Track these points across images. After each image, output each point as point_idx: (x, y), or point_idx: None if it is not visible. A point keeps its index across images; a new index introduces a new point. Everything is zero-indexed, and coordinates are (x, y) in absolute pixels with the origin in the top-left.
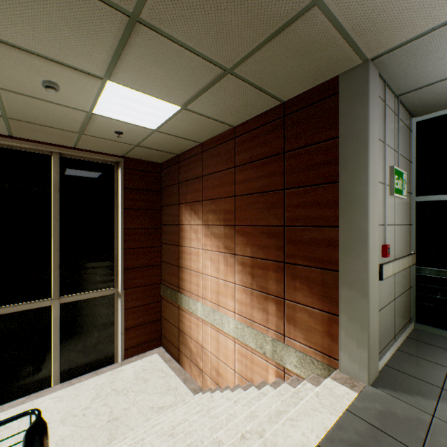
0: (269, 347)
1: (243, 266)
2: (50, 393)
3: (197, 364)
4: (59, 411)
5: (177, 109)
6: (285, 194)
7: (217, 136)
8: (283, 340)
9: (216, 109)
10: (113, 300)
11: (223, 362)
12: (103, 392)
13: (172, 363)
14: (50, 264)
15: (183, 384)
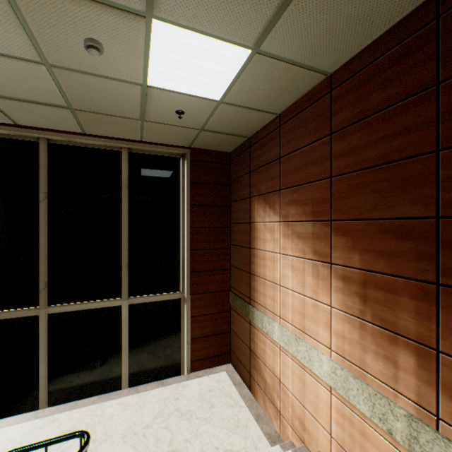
0: (401, 426)
1: (345, 282)
2: (118, 397)
3: (272, 402)
4: (122, 423)
5: (245, 55)
6: (439, 159)
7: (301, 98)
8: (435, 425)
9: (304, 41)
10: (179, 305)
11: (310, 413)
12: (166, 409)
13: (242, 388)
14: (120, 263)
15: (255, 422)
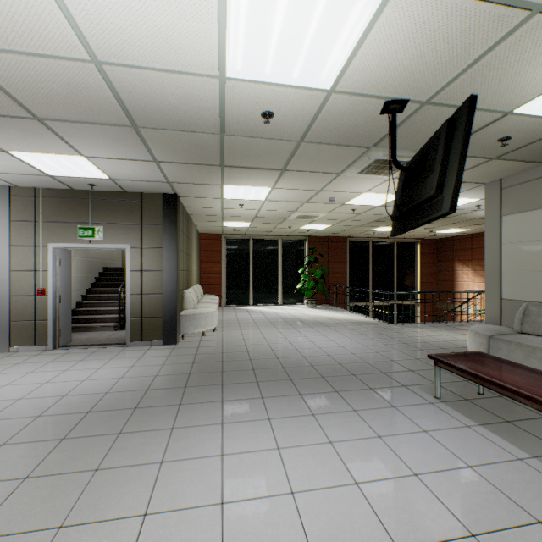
0: None
1: None
2: None
3: None
4: None
5: (469, 230)
6: None
7: (482, 232)
8: None
9: None
10: (414, 307)
11: None
12: None
13: None
14: (392, 287)
15: None
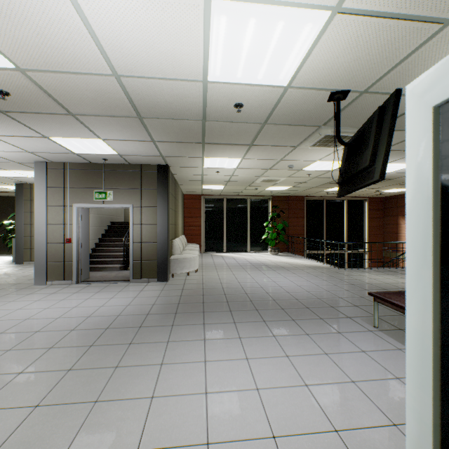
0: None
1: None
2: None
3: None
4: None
5: None
6: None
7: None
8: None
9: None
10: (362, 255)
11: None
12: None
13: None
14: (343, 238)
15: None
